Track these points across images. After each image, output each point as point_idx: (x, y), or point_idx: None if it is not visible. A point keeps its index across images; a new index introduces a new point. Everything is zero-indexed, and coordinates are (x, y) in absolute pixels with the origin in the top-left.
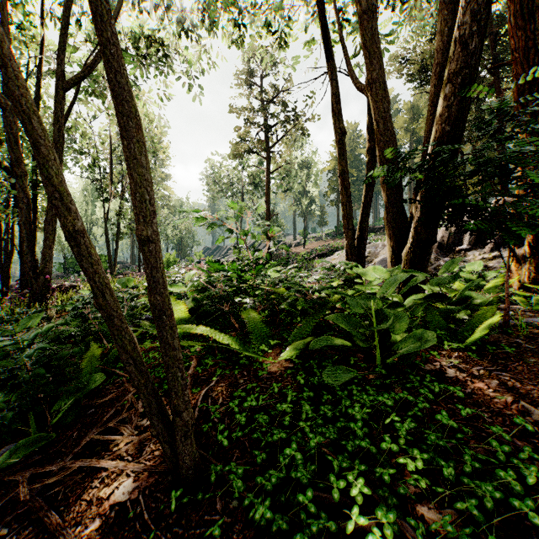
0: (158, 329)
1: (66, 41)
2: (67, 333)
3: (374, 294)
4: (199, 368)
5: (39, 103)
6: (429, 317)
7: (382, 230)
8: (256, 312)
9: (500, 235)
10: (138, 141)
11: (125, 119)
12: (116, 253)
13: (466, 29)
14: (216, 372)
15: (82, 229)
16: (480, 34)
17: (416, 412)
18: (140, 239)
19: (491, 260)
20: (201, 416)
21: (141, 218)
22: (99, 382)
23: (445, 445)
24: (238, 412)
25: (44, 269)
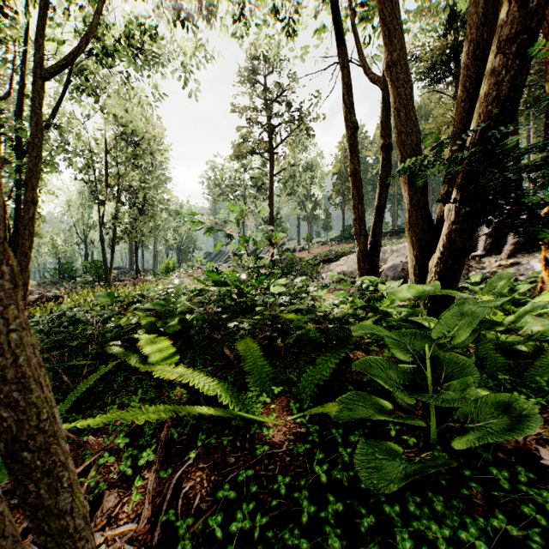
0: (14, 481)
1: (45, 24)
2: None
3: (407, 320)
4: (174, 431)
5: (23, 97)
6: (481, 352)
7: (389, 234)
8: (255, 342)
9: None
10: None
11: None
12: (112, 258)
13: None
14: (198, 439)
15: None
16: None
17: None
18: None
19: (508, 267)
20: (164, 538)
21: None
22: None
23: None
24: (222, 535)
25: None
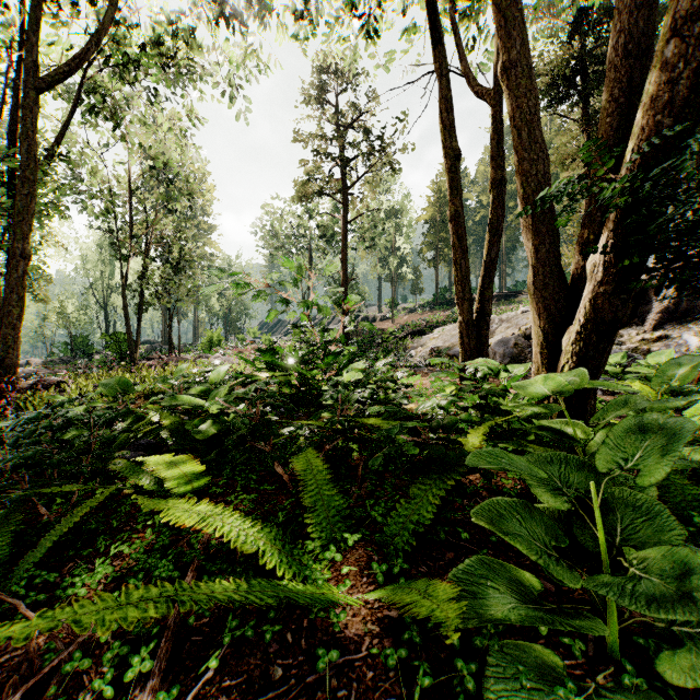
0: None
1: (40, 17)
2: None
3: (546, 428)
4: None
5: (18, 118)
6: None
7: (496, 299)
8: (320, 458)
9: None
10: None
11: None
12: (139, 330)
13: None
14: (226, 626)
15: None
16: None
17: None
18: None
19: (654, 342)
20: None
21: None
22: None
23: None
24: None
25: (5, 360)
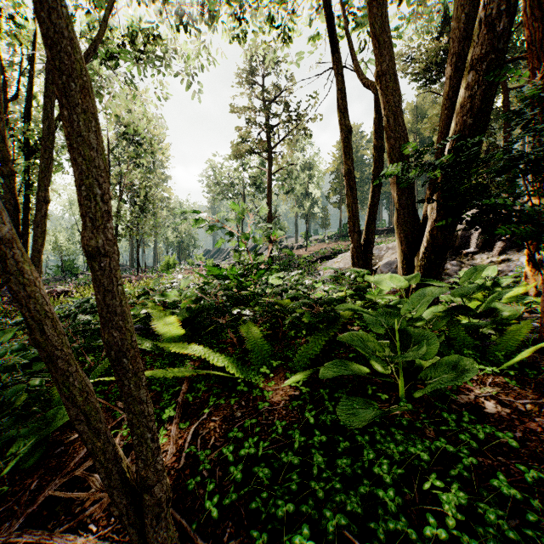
0: (117, 377)
1: None
2: (32, 357)
3: (389, 306)
4: (189, 395)
5: (31, 100)
6: (452, 332)
7: (386, 232)
8: (256, 325)
9: (533, 240)
10: (84, 111)
11: (65, 78)
12: None
13: (492, 9)
14: (210, 401)
15: (9, 236)
16: (507, 14)
17: (461, 471)
18: (86, 251)
19: (499, 264)
20: (188, 464)
21: (89, 221)
22: (67, 418)
23: (517, 537)
24: (233, 460)
25: None
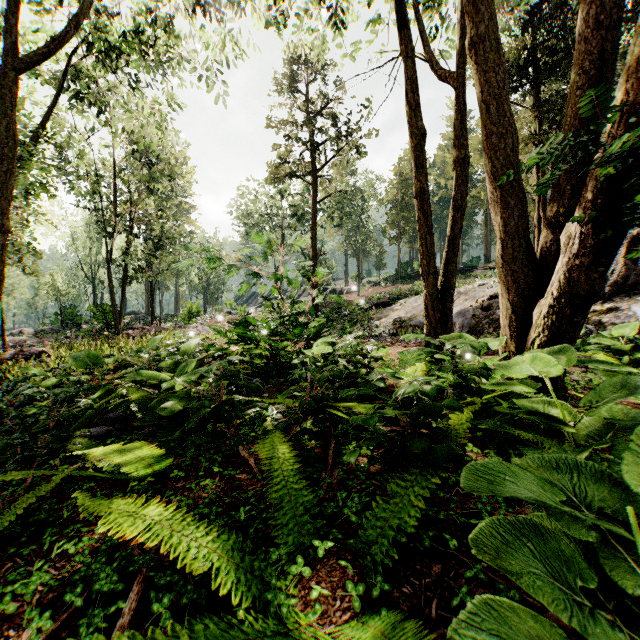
0: None
1: None
2: None
3: (536, 413)
4: None
5: None
6: None
7: None
8: (288, 443)
9: None
10: None
11: None
12: (123, 302)
13: None
14: None
15: None
16: None
17: None
18: None
19: (604, 314)
20: None
21: None
22: None
23: None
24: None
25: None
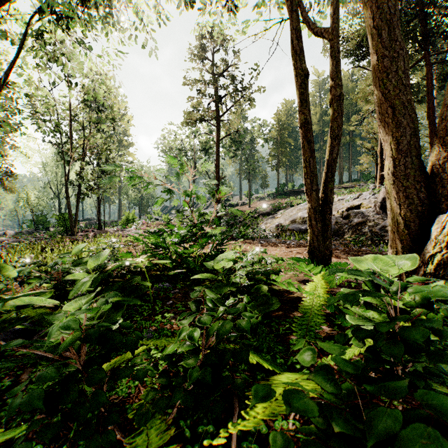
0: None
1: None
2: None
3: None
4: None
5: None
6: None
7: None
8: (169, 446)
9: None
10: None
11: None
12: (77, 211)
13: None
14: None
15: None
16: None
17: None
18: None
19: None
20: None
21: None
22: None
23: None
24: None
25: None
